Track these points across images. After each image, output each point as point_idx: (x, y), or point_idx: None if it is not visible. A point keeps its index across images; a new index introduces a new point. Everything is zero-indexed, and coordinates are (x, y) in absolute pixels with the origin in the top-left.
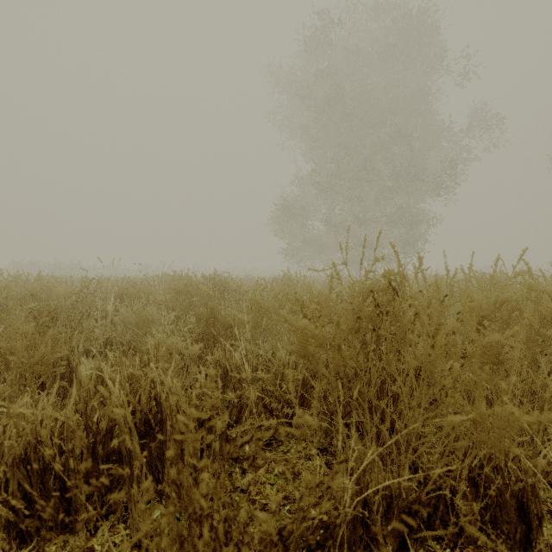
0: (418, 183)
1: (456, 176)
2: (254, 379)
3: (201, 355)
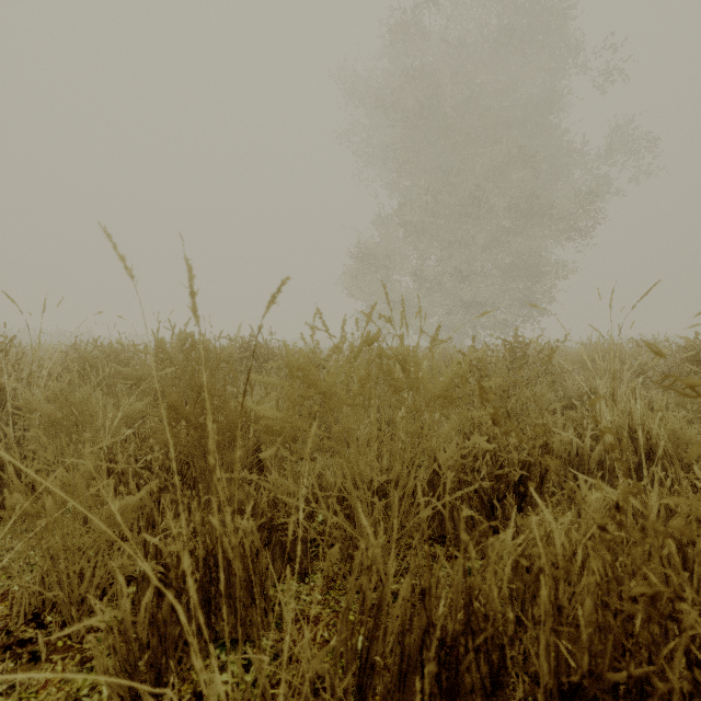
0: (544, 221)
1: (596, 212)
2: (258, 695)
3: (152, 517)
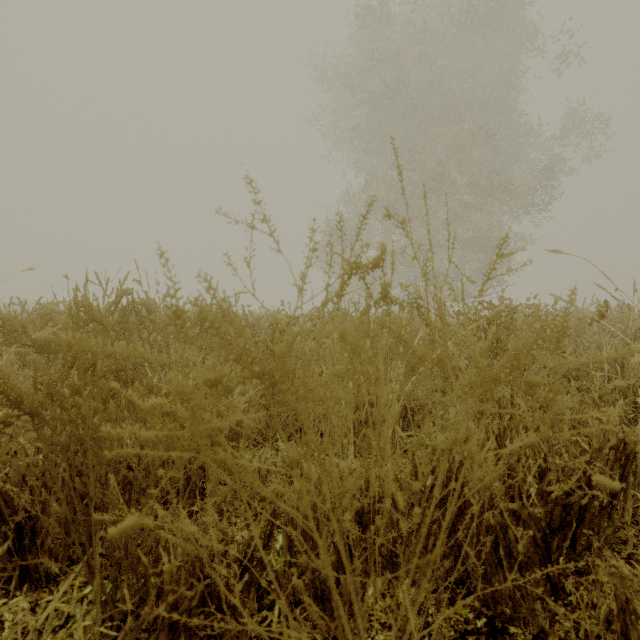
0: (503, 196)
1: (552, 187)
2: None
3: None
